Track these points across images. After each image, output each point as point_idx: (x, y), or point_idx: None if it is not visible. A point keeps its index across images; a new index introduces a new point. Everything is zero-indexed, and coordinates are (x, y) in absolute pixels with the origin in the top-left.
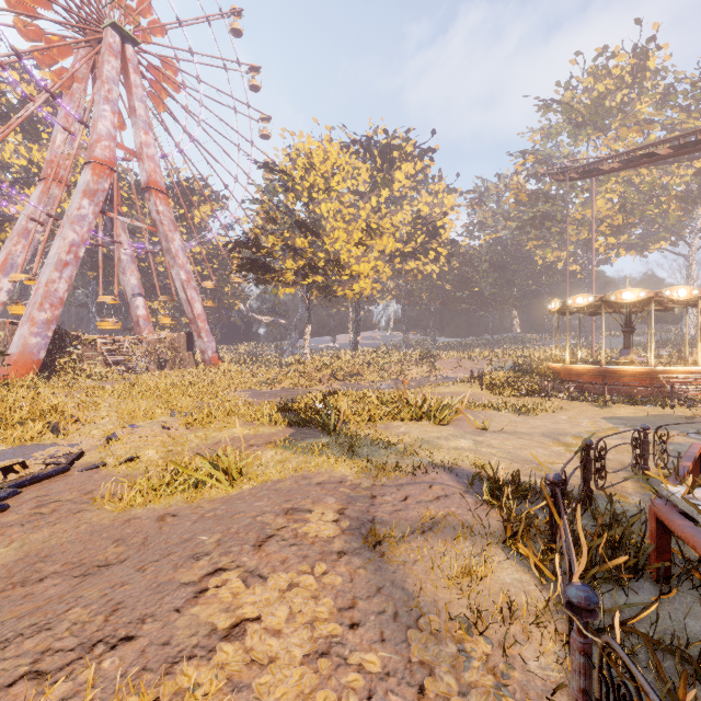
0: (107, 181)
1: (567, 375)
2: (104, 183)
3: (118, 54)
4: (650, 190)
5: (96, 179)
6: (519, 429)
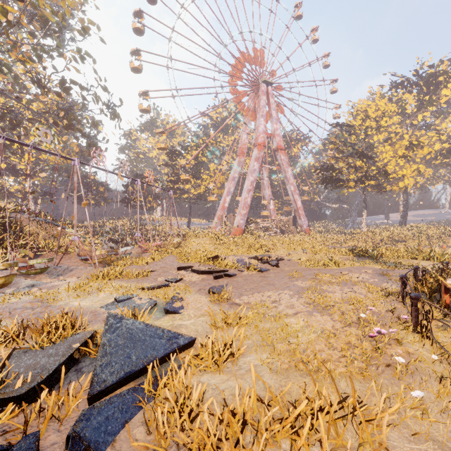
0: (262, 152)
1: None
2: (261, 153)
3: (265, 93)
4: None
5: (259, 152)
6: None
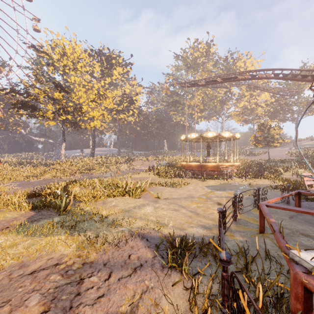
0: None
1: (188, 167)
2: None
3: None
4: (211, 97)
5: None
6: (174, 196)
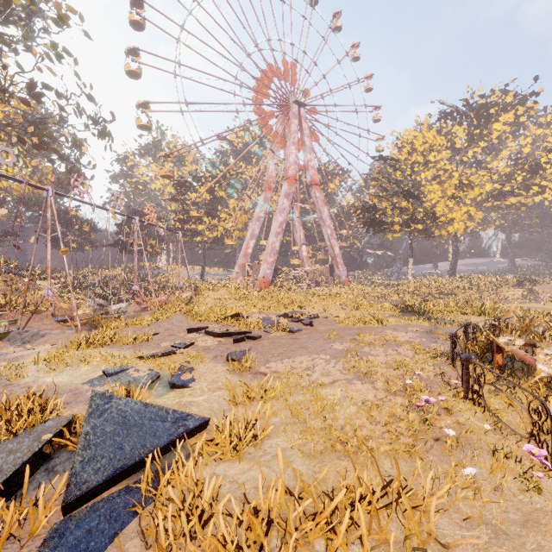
0: (294, 186)
1: None
2: (292, 188)
3: (297, 116)
4: None
5: (289, 187)
6: None
